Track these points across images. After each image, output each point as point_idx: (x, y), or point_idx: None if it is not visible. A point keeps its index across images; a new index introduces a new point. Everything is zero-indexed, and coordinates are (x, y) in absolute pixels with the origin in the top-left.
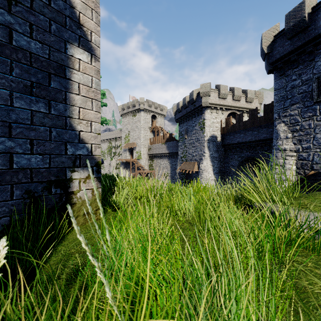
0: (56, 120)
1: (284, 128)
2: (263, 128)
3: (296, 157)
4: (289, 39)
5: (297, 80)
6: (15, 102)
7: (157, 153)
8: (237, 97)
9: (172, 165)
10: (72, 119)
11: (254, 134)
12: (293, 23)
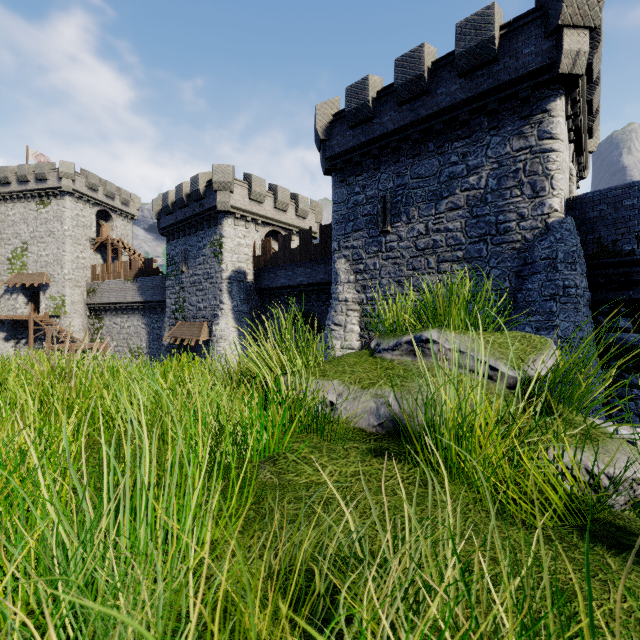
0: None
1: (346, 266)
2: (319, 264)
3: (360, 313)
4: (351, 129)
5: (361, 194)
6: None
7: (112, 301)
8: (283, 205)
9: (152, 329)
10: None
11: (307, 273)
12: (356, 105)
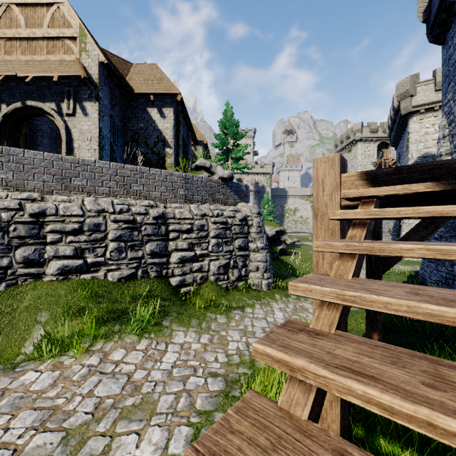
0: (162, 168)
1: (444, 122)
2: None
3: None
4: None
5: (451, 47)
6: (155, 165)
7: None
8: None
9: None
10: (166, 167)
11: None
12: None
